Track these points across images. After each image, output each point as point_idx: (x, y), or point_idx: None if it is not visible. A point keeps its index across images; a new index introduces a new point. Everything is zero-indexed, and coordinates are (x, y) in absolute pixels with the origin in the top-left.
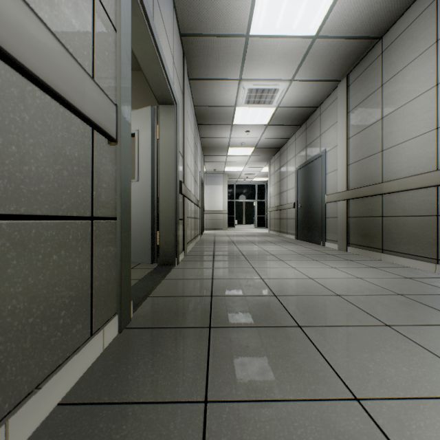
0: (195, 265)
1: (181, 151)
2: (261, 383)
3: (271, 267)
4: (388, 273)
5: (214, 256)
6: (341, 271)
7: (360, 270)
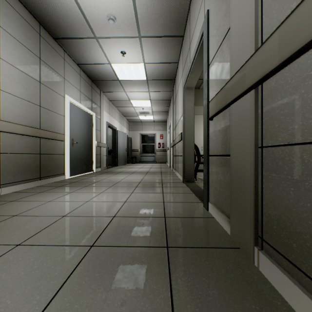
0: (183, 205)
1: (228, 23)
2: (154, 179)
3: (108, 201)
4: (37, 194)
5: (166, 234)
6: (60, 197)
7: (42, 197)
